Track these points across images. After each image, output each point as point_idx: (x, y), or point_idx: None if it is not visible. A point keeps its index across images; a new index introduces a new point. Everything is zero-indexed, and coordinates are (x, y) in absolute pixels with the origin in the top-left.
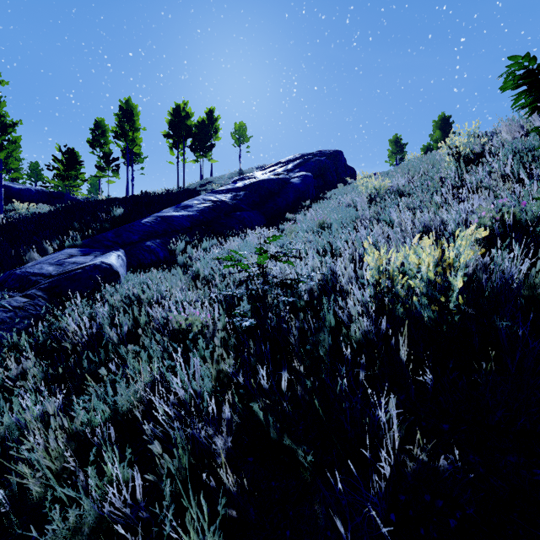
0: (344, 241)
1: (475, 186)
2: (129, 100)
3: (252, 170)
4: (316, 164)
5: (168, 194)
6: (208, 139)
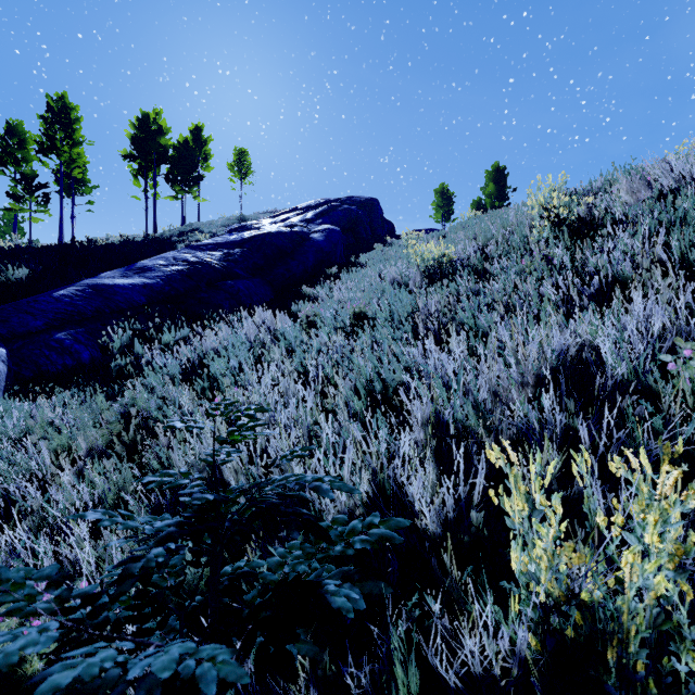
0: (404, 367)
1: (610, 275)
2: (64, 97)
3: (258, 217)
4: (346, 214)
5: (124, 245)
6: (194, 168)
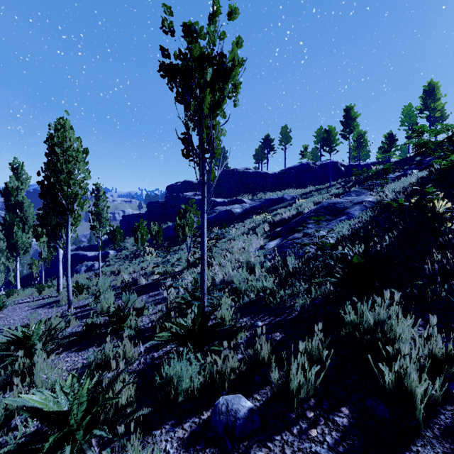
0: None
1: None
2: (430, 82)
3: None
4: None
5: None
6: None
